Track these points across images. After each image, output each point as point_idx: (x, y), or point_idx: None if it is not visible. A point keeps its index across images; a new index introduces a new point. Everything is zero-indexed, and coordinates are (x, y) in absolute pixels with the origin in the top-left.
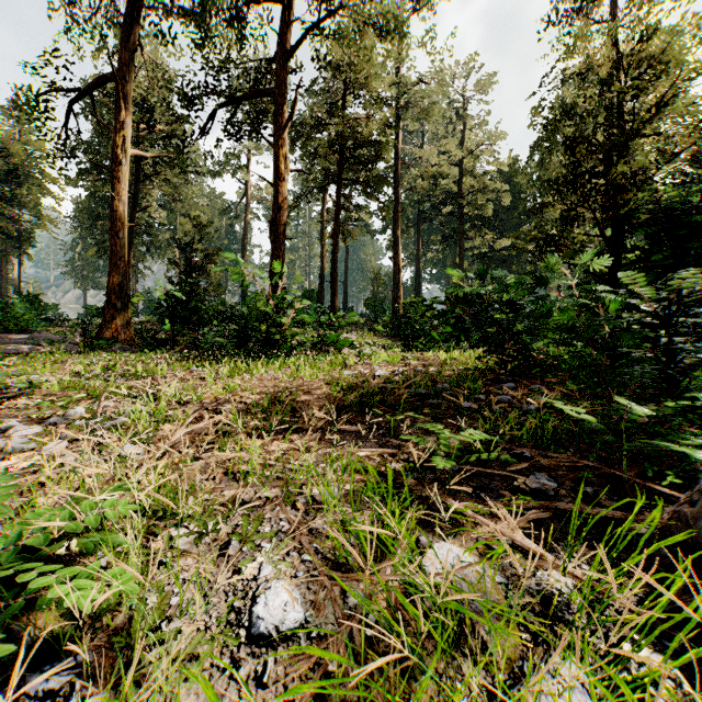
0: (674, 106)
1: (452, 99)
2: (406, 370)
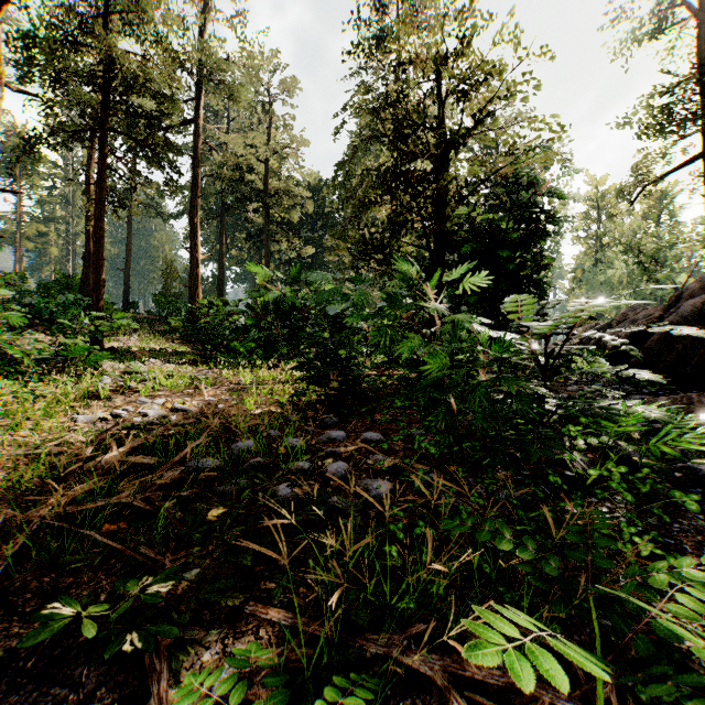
0: (495, 120)
1: (258, 91)
2: (188, 414)
